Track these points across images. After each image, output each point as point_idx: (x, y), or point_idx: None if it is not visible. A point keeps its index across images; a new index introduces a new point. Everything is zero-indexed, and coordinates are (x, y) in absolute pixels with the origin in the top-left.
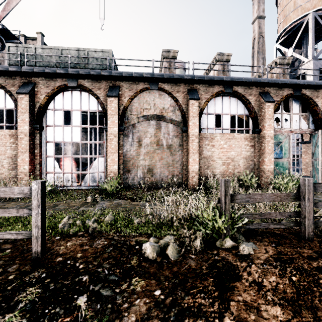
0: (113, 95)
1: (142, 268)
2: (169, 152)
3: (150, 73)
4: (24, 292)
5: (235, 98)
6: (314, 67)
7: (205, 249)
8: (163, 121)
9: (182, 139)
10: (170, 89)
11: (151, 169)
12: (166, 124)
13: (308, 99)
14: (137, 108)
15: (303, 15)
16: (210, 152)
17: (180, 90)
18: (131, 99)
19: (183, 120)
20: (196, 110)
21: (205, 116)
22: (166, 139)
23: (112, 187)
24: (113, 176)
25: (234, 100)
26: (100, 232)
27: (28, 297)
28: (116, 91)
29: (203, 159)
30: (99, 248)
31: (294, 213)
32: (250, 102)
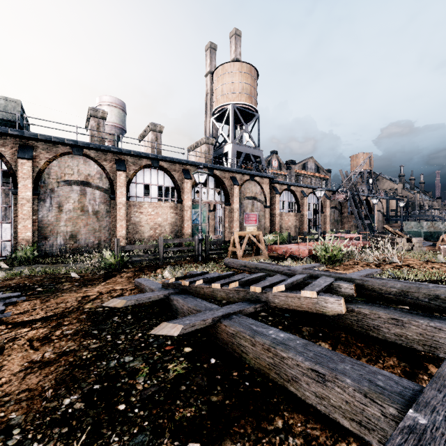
0: (26, 158)
1: (68, 281)
2: (96, 218)
3: (73, 140)
4: (3, 292)
5: (162, 172)
6: (233, 149)
7: (106, 273)
8: (89, 187)
9: (110, 205)
10: (96, 157)
11: (75, 235)
12: (92, 190)
13: (218, 179)
14: (57, 172)
15: (227, 103)
16: (138, 219)
17: (108, 159)
18: (49, 162)
19: (111, 188)
20: (124, 180)
21: (134, 186)
22: (92, 205)
23: (28, 254)
24: (26, 244)
25: (162, 173)
26: (34, 276)
27: (8, 292)
28: (30, 152)
29: (132, 225)
30: (39, 279)
31: (156, 254)
32: (174, 177)
